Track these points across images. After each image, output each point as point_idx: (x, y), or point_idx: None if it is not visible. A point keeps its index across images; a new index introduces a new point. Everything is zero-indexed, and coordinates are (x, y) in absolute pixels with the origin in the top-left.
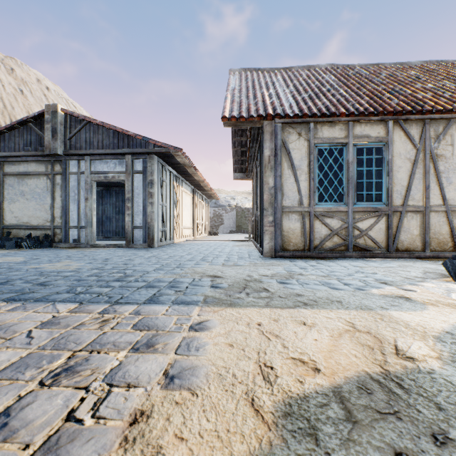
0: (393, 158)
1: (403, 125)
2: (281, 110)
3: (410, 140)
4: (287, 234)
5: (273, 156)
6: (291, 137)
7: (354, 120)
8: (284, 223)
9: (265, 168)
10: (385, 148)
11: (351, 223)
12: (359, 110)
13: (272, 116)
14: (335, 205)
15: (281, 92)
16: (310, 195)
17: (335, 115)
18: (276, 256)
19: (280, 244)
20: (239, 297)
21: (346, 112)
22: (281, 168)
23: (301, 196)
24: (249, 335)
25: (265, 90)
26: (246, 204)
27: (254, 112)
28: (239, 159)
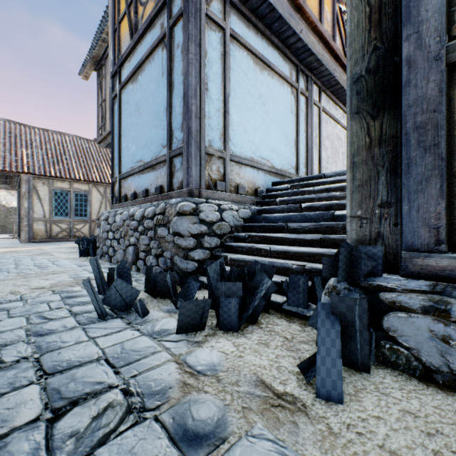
0: (93, 199)
1: (97, 186)
2: (33, 169)
3: (100, 193)
4: (37, 231)
5: (28, 192)
6: (39, 184)
7: (74, 181)
8: (35, 226)
9: (22, 198)
10: (89, 195)
11: (72, 226)
12: (76, 177)
13: (27, 173)
14: (64, 218)
15: (36, 153)
16: (50, 213)
17: (64, 178)
18: (29, 242)
19: (32, 236)
20: (4, 248)
21: (70, 177)
22: (33, 199)
23: (45, 213)
24: (7, 249)
25: (25, 148)
26: (14, 203)
27: (15, 168)
28: (4, 174)
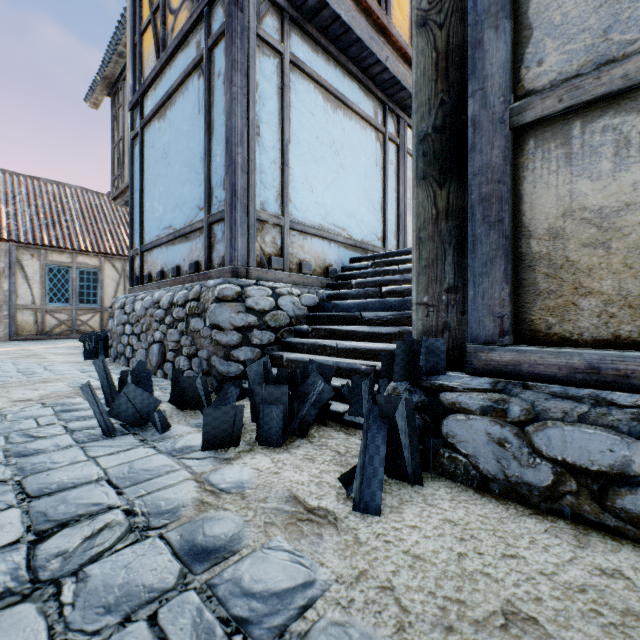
0: (106, 279)
1: (112, 260)
2: (17, 235)
3: (116, 269)
4: (22, 324)
5: (8, 268)
6: (26, 257)
7: (78, 253)
8: (19, 316)
9: (0, 276)
10: (100, 273)
11: (76, 317)
12: (81, 247)
13: (7, 240)
14: (63, 305)
15: (21, 212)
16: (42, 298)
17: (63, 248)
18: (11, 340)
19: (15, 331)
20: None
21: (72, 247)
22: (17, 277)
23: (35, 298)
24: None
25: (4, 205)
26: None
27: None
28: None
